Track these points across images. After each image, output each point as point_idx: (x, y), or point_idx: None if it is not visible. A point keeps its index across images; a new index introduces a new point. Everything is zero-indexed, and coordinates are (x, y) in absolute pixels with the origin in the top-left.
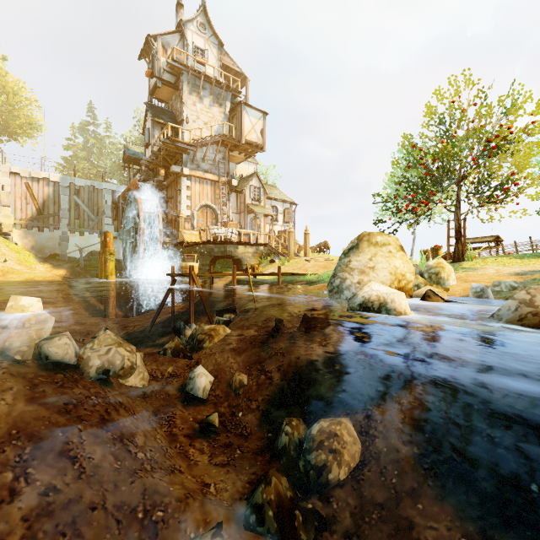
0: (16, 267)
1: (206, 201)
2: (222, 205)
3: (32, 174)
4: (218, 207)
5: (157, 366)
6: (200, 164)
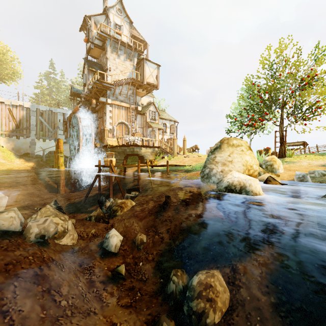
0: (1, 161)
1: (121, 120)
2: (132, 122)
3: (12, 102)
4: (129, 123)
5: (84, 229)
6: (118, 97)
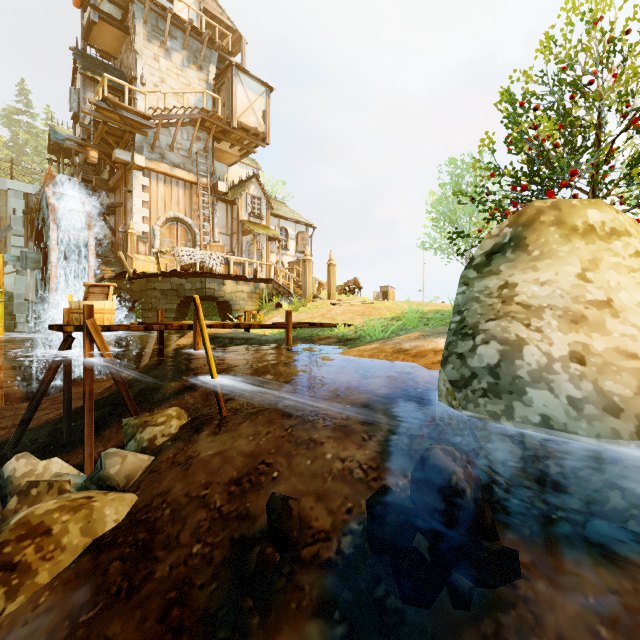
0: None
1: (175, 211)
2: (203, 220)
3: None
4: (197, 222)
5: None
6: (166, 154)
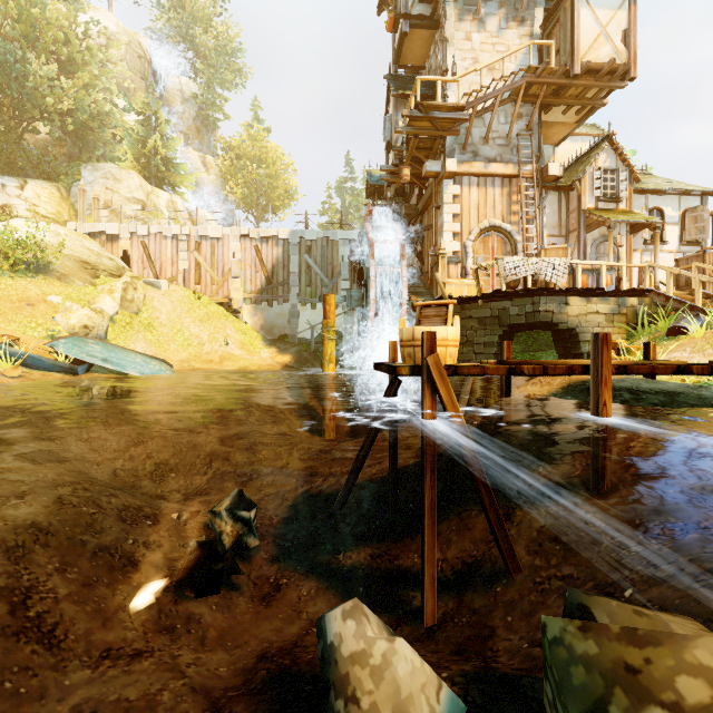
0: (236, 352)
1: (491, 218)
2: (525, 223)
3: (260, 233)
4: (517, 227)
5: None
6: (479, 151)
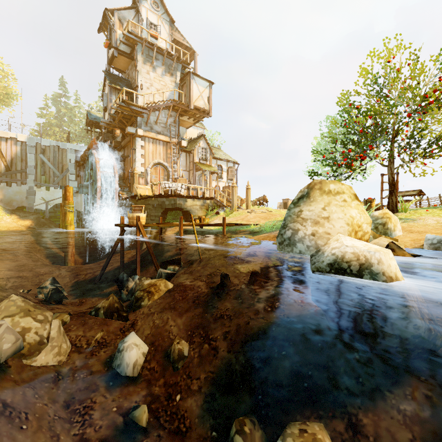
0: None
1: (158, 159)
2: (173, 163)
3: (0, 134)
4: (170, 165)
5: (84, 332)
6: (153, 127)
